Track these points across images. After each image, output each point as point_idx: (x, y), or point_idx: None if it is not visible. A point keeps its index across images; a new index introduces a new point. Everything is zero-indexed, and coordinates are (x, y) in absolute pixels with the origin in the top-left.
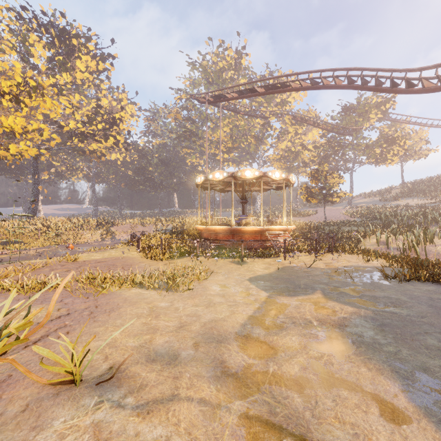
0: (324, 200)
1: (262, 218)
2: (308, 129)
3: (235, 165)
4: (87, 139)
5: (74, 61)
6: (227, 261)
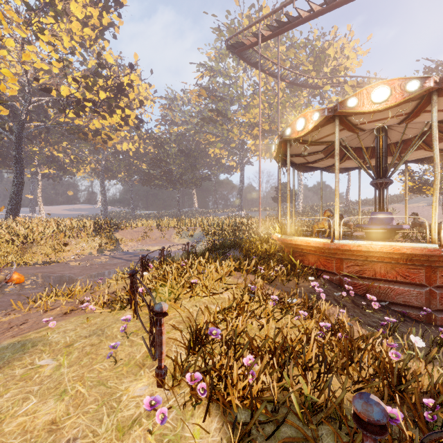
0: None
1: None
2: None
3: (268, 154)
4: (85, 111)
5: (67, 4)
6: None
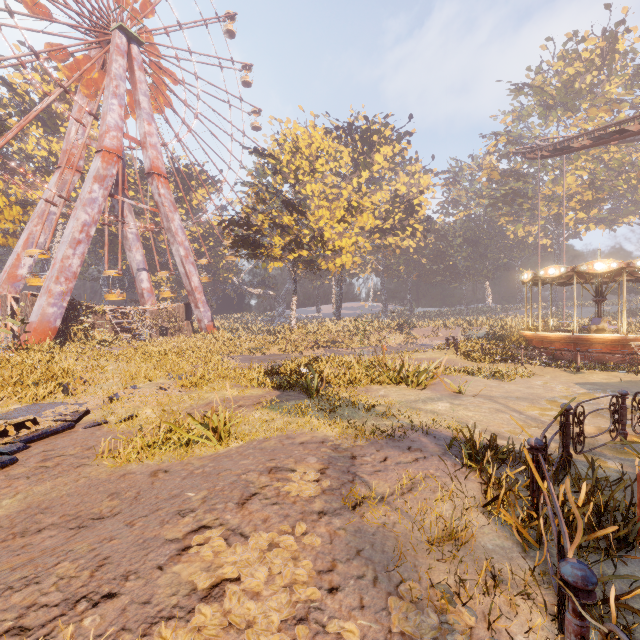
0: None
1: (624, 324)
2: None
3: (602, 226)
4: (385, 235)
5: (373, 156)
6: (558, 370)
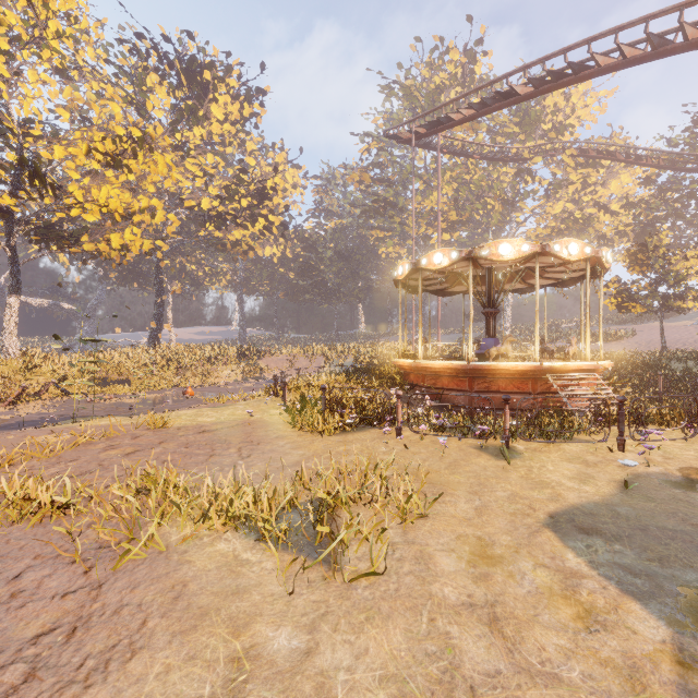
0: (662, 306)
1: (537, 345)
2: (611, 172)
3: None
4: (226, 224)
5: (209, 107)
6: (468, 445)
